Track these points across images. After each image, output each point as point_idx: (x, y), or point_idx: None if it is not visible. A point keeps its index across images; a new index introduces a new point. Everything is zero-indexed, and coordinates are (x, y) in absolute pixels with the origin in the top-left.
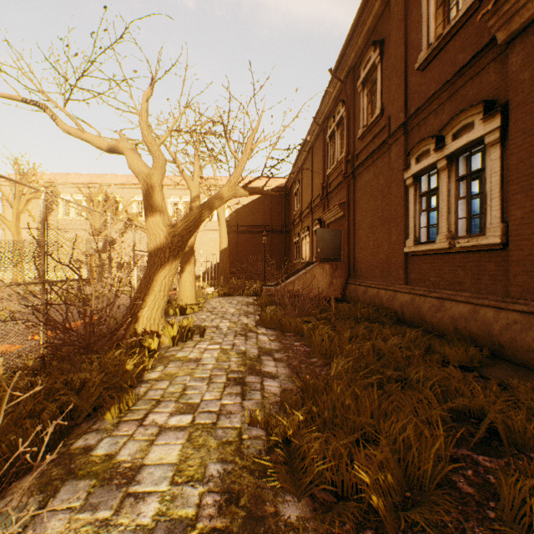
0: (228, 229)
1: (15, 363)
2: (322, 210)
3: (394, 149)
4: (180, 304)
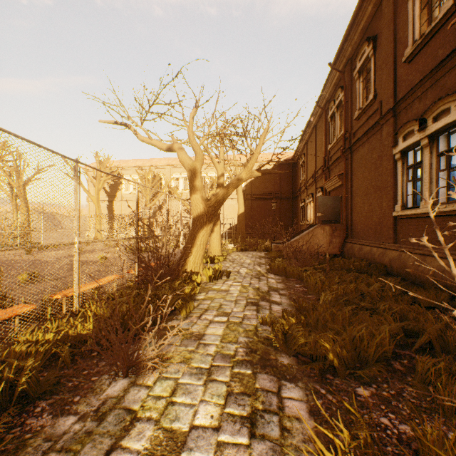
0: (244, 197)
1: (125, 284)
2: (324, 180)
3: (384, 129)
4: (210, 256)
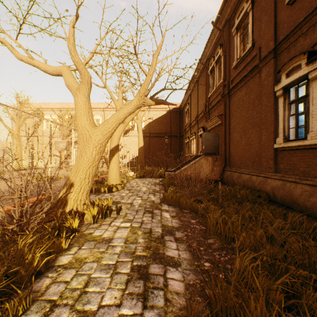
0: (144, 135)
1: None
2: (205, 121)
3: (264, 70)
4: (108, 185)
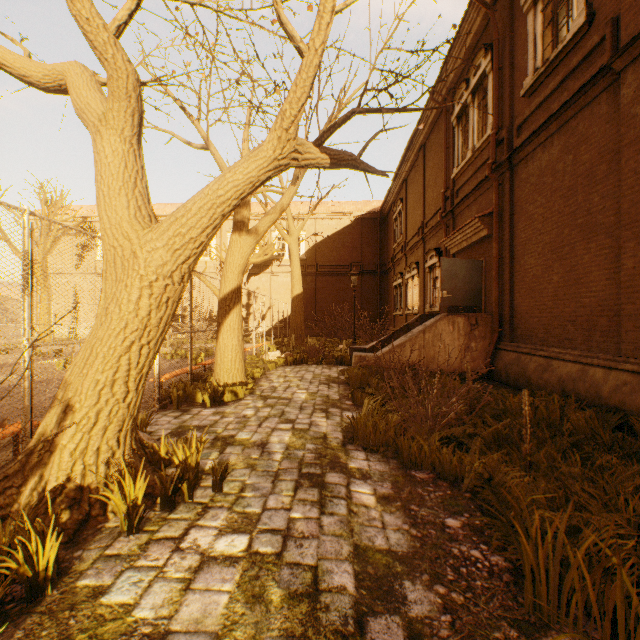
0: (304, 270)
1: None
2: (443, 234)
3: (632, 77)
4: (215, 385)
